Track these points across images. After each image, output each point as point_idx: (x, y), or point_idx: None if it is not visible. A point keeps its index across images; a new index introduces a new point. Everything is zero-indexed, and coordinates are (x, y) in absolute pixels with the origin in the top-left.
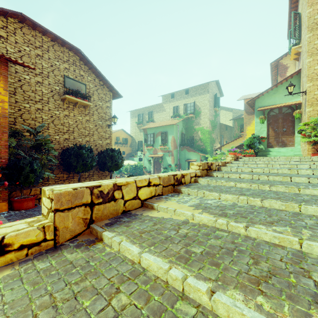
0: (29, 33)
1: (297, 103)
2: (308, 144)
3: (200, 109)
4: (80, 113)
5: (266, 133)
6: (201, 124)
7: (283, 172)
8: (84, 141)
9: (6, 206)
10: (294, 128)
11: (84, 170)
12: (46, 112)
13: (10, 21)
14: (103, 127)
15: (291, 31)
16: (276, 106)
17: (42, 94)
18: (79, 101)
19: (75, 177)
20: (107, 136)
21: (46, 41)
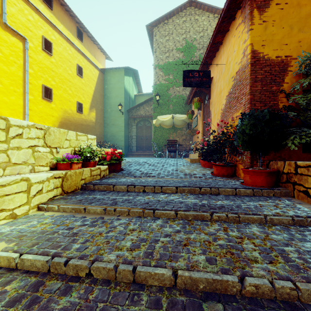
0: None
1: None
2: None
3: None
4: None
5: None
6: None
7: None
8: None
9: None
10: None
11: None
12: None
13: None
14: None
15: None
16: None
17: None
18: None
19: None
20: None
21: None
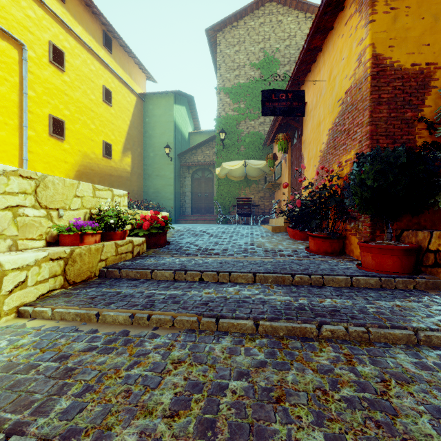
0: None
1: None
2: None
3: None
4: None
5: None
6: None
7: None
8: None
9: None
10: None
11: None
12: None
13: None
14: None
15: None
16: None
17: None
18: None
19: None
20: None
21: None
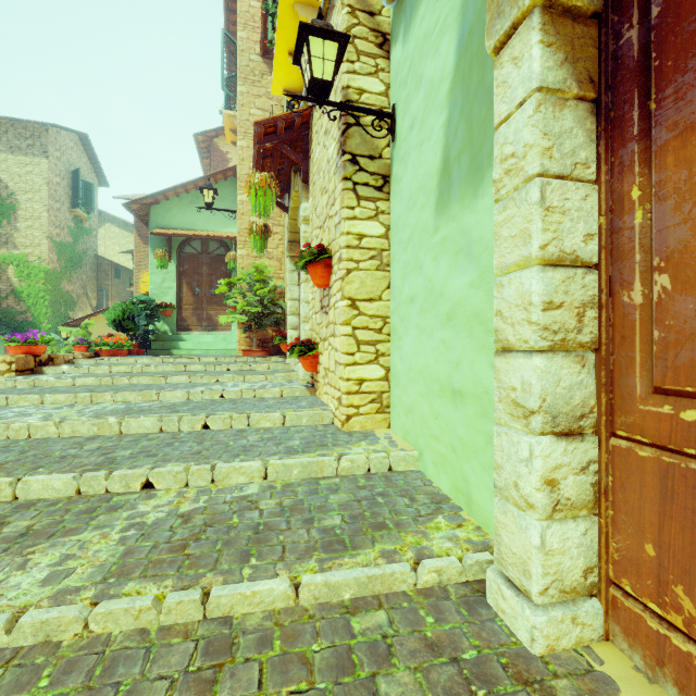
0: None
1: (232, 236)
2: (240, 328)
3: (15, 196)
4: None
5: (176, 295)
6: (19, 245)
7: (77, 430)
8: None
9: None
10: (231, 291)
11: None
12: None
13: None
14: None
15: (222, 71)
16: (193, 232)
17: None
18: None
19: None
20: None
21: None
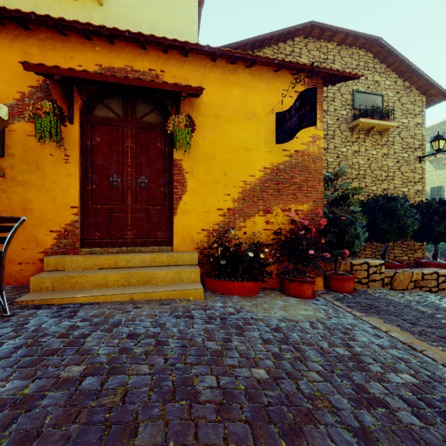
0: (313, 48)
1: None
2: None
3: None
4: (374, 145)
5: None
6: None
7: None
8: (379, 190)
9: (321, 283)
10: None
11: (400, 238)
12: (331, 151)
13: (296, 41)
14: (409, 162)
15: None
16: None
17: (327, 126)
18: (377, 124)
19: (366, 248)
20: (415, 179)
21: (331, 50)
